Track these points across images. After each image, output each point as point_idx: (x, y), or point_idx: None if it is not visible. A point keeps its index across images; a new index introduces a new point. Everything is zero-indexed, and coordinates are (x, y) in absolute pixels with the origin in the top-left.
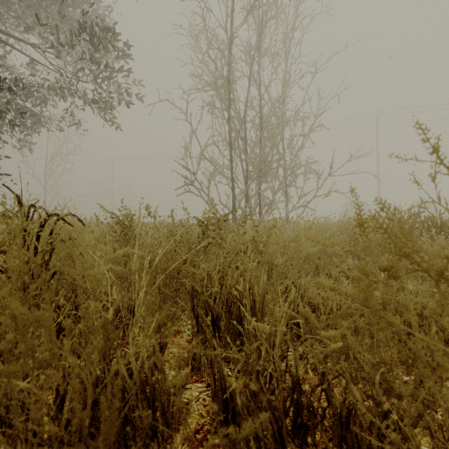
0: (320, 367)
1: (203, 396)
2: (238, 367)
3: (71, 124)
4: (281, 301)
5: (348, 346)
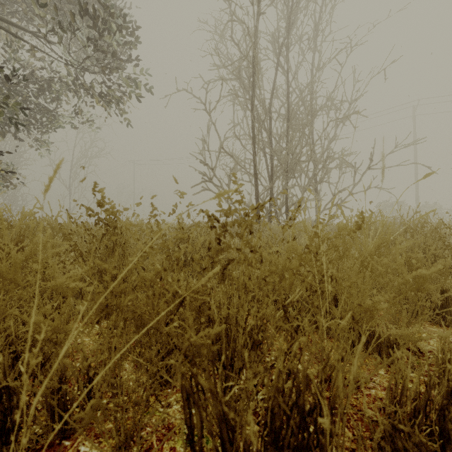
0: None
1: None
2: None
3: (87, 121)
4: None
5: None
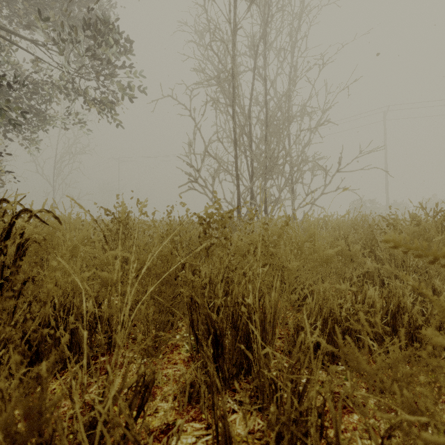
0: (375, 441)
1: (201, 443)
2: (248, 425)
3: (76, 122)
4: (307, 326)
5: (419, 409)
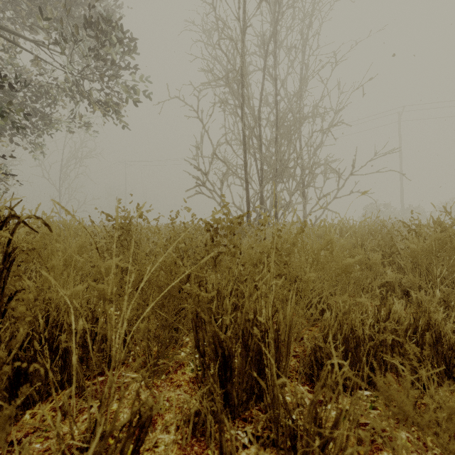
0: None
1: None
2: None
3: (82, 125)
4: (334, 357)
5: None
